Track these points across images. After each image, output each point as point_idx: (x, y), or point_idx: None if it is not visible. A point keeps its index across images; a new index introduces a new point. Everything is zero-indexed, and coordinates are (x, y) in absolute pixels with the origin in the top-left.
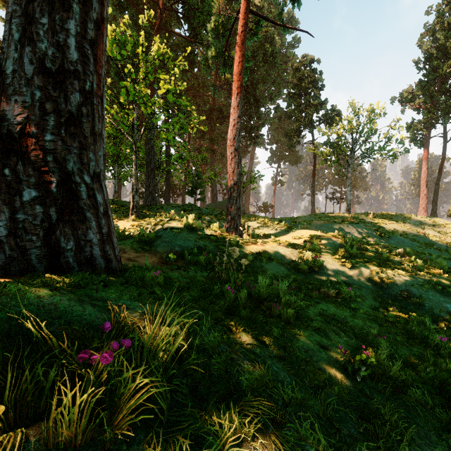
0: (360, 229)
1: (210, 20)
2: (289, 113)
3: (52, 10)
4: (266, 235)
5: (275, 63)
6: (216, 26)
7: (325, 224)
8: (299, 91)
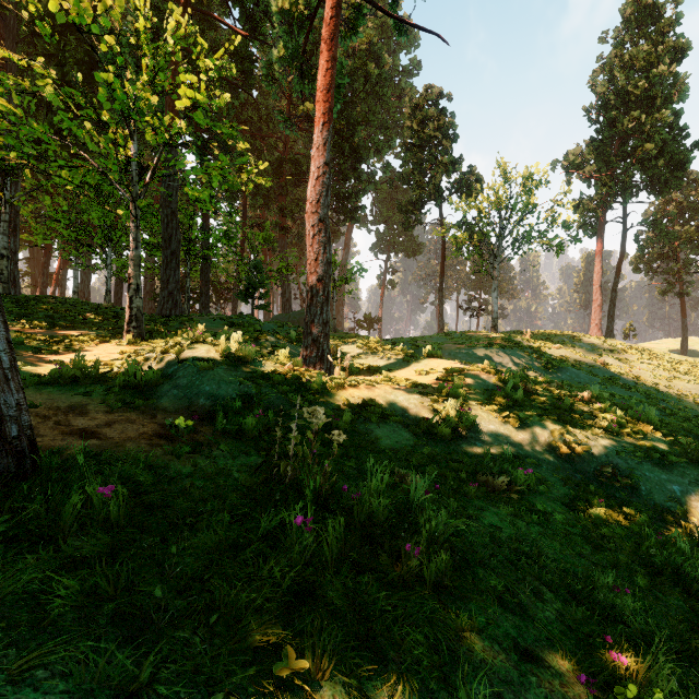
0: (516, 357)
1: None
2: (406, 175)
3: None
4: (372, 368)
5: (383, 96)
6: (287, 6)
7: (463, 349)
8: (420, 142)
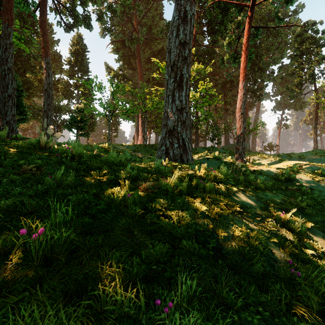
0: None
1: (225, 32)
2: (291, 72)
3: (179, 91)
4: (263, 164)
5: (278, 34)
6: (229, 41)
7: (317, 158)
8: (300, 52)
